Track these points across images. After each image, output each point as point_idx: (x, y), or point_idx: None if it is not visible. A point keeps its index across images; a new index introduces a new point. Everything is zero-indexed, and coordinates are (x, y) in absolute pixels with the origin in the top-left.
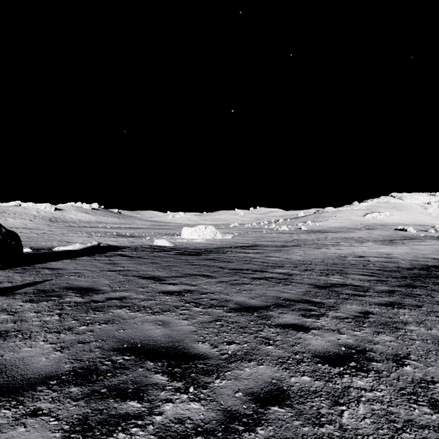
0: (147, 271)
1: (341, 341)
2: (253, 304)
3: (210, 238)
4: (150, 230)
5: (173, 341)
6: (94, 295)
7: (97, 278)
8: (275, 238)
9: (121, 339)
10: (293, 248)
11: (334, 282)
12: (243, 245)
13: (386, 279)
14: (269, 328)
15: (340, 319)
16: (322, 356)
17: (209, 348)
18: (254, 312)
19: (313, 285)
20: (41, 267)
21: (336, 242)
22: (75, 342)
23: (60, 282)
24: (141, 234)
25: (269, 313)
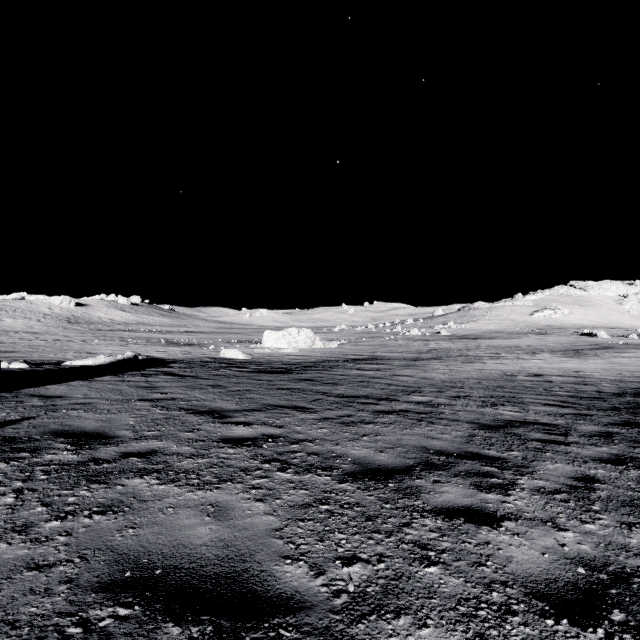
0: (203, 401)
1: (569, 550)
2: (383, 462)
3: (305, 347)
4: (216, 336)
5: (231, 559)
6: (100, 447)
7: (117, 413)
8: (402, 347)
9: (123, 554)
10: (432, 362)
11: (508, 417)
12: (355, 357)
13: (589, 412)
14: (423, 519)
15: (547, 495)
16: (546, 593)
17: (307, 577)
18: (387, 481)
19: (475, 423)
20: (29, 395)
21: (495, 353)
22: (22, 566)
23: (49, 422)
24: (202, 342)
25: (416, 483)
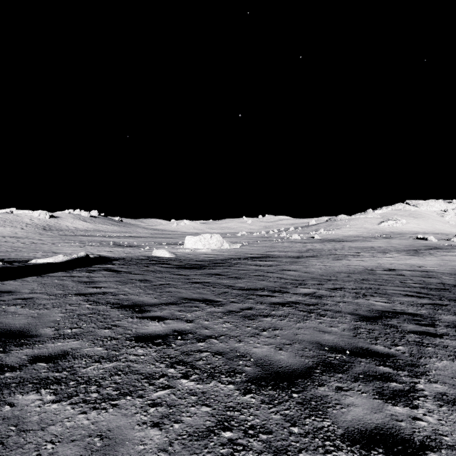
0: (129, 295)
1: None
2: (284, 363)
3: (216, 248)
4: (151, 239)
5: None
6: (14, 349)
7: (50, 308)
8: (287, 248)
9: None
10: (310, 259)
11: (380, 308)
12: (253, 255)
13: (442, 302)
14: (338, 454)
15: (454, 406)
16: None
17: None
18: (291, 389)
19: (356, 314)
20: None
21: (356, 252)
22: None
23: None
24: (140, 244)
25: (320, 392)
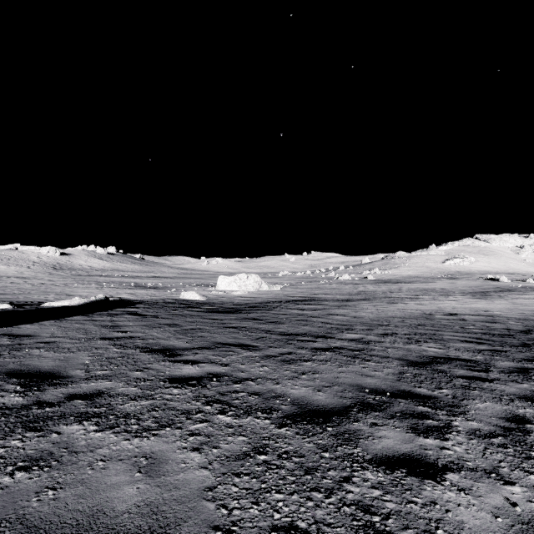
0: (158, 339)
1: (521, 511)
2: (322, 403)
3: (253, 290)
4: (178, 280)
5: (154, 532)
6: (49, 388)
7: (76, 352)
8: (336, 290)
9: (32, 527)
10: (361, 303)
11: (432, 354)
12: (295, 298)
13: (503, 348)
14: (364, 472)
15: (484, 439)
16: None
17: None
18: (326, 424)
19: (404, 359)
20: (0, 334)
21: (414, 295)
22: None
23: (8, 362)
24: (166, 285)
25: (354, 427)
